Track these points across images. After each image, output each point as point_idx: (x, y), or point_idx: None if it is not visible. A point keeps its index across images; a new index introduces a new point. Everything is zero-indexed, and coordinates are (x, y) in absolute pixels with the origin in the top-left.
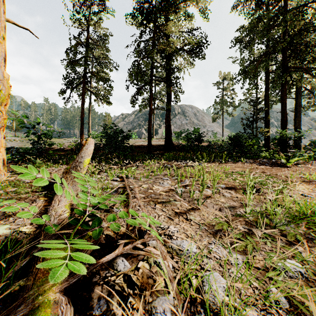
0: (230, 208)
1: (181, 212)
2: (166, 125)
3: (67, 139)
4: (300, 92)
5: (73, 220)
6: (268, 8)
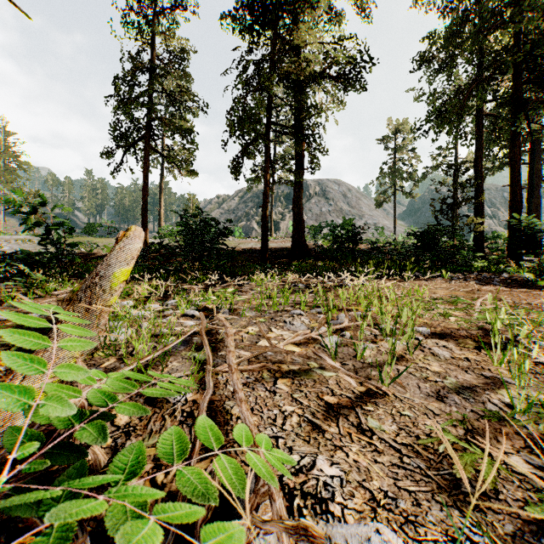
0: (464, 391)
1: (342, 403)
2: (294, 212)
3: None
4: (539, 152)
5: None
6: None
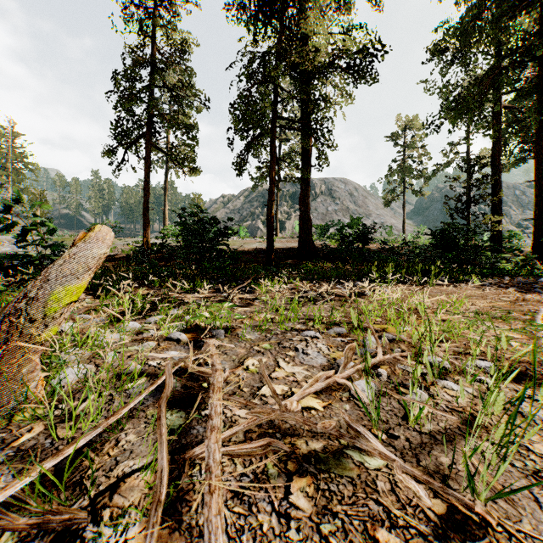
0: None
1: None
2: (301, 211)
3: (125, 239)
4: None
5: None
6: None
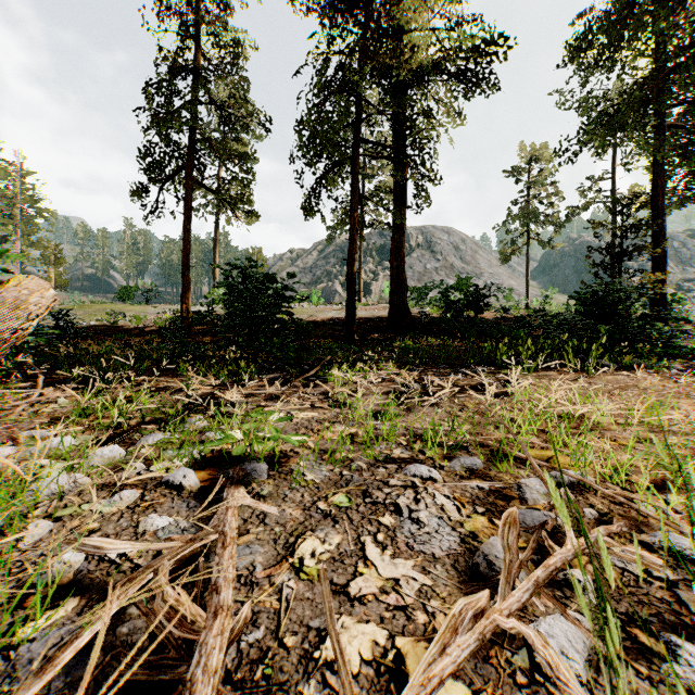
0: None
1: None
2: (392, 268)
3: (162, 306)
4: None
5: None
6: None
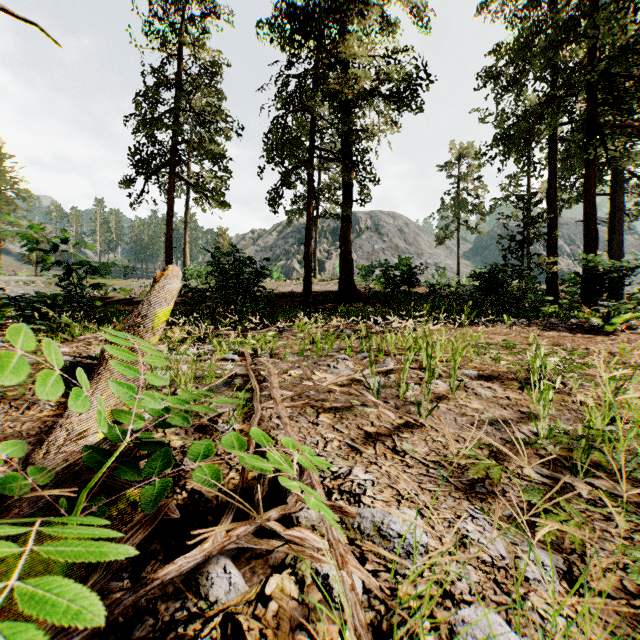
0: (497, 423)
1: (380, 432)
2: (341, 250)
3: (141, 281)
4: (622, 182)
5: (94, 455)
6: (556, 2)
